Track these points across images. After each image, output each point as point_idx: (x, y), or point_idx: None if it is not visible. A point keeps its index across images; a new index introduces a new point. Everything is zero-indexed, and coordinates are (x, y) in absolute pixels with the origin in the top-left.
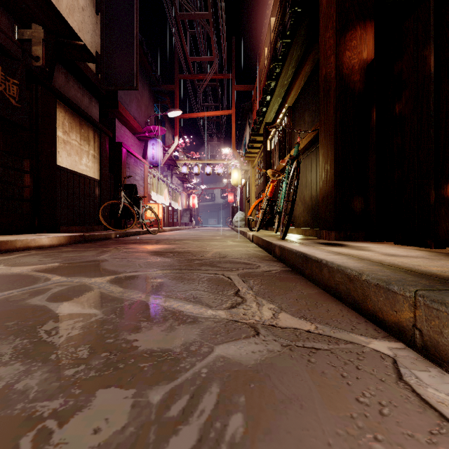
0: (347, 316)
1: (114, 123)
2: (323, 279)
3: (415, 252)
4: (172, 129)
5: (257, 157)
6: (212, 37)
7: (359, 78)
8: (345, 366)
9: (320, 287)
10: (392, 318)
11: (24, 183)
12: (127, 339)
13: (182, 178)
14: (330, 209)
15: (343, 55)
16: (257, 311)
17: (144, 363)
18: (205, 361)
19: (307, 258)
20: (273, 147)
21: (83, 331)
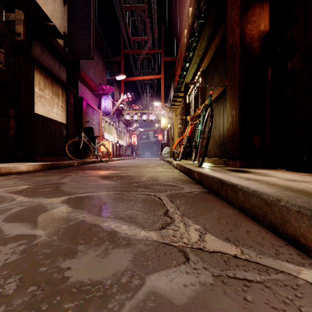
0: (267, 237)
1: (77, 83)
2: (238, 201)
3: (309, 177)
4: (119, 89)
5: (179, 108)
6: (147, 23)
7: (258, 45)
8: (286, 308)
9: (235, 207)
10: None
11: (10, 125)
12: (60, 267)
13: (126, 123)
14: (236, 144)
15: (245, 28)
16: (184, 232)
17: (70, 303)
18: (135, 300)
19: (223, 183)
20: (190, 100)
21: (21, 256)
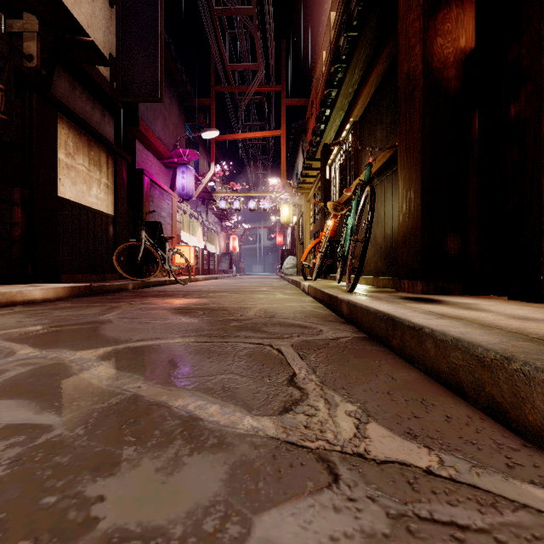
0: (485, 430)
1: (134, 145)
2: (424, 357)
3: None
4: (208, 154)
5: (313, 188)
6: (256, 38)
7: (455, 73)
8: None
9: (419, 368)
10: None
11: (14, 219)
12: (83, 497)
13: (220, 215)
14: (415, 251)
15: (433, 43)
16: (327, 418)
17: None
18: None
19: (395, 322)
20: (333, 175)
21: (9, 471)
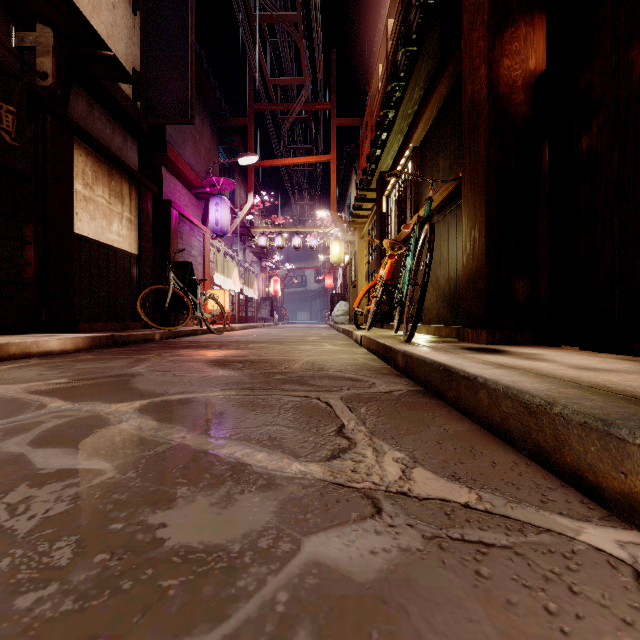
0: (528, 474)
1: (160, 172)
2: (478, 408)
3: (620, 363)
4: (245, 183)
5: (368, 222)
6: (302, 49)
7: (523, 99)
8: (548, 586)
9: (473, 420)
10: (616, 484)
11: (26, 259)
12: (147, 524)
13: (260, 253)
14: (480, 297)
15: (499, 65)
16: (374, 464)
17: (171, 579)
18: (285, 574)
19: (451, 373)
20: (391, 208)
21: (73, 506)
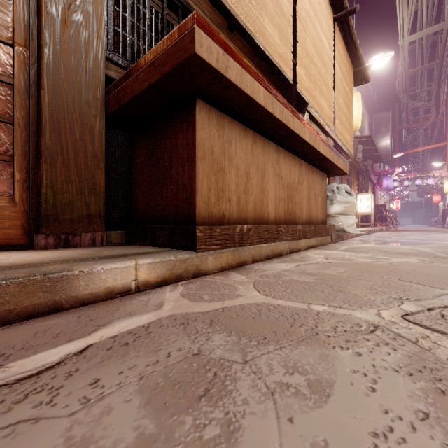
0: None
1: (369, 174)
2: None
3: None
4: None
5: None
6: (432, 108)
7: None
8: None
9: None
10: None
11: None
12: None
13: None
14: None
15: None
16: None
17: None
18: None
19: None
20: None
21: None
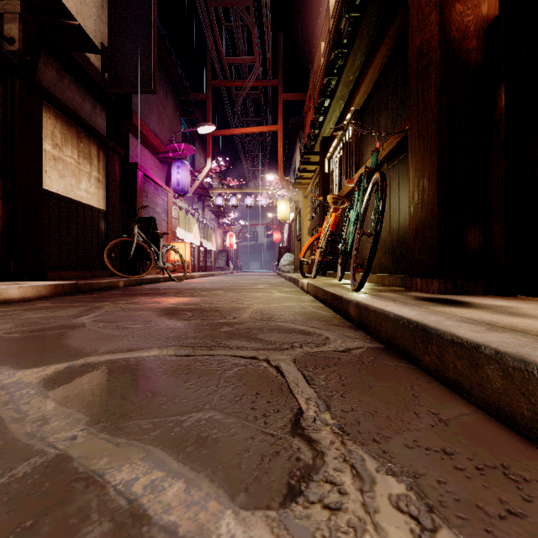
0: None
1: (127, 138)
2: (482, 387)
3: None
4: (205, 151)
5: (311, 183)
6: (253, 31)
7: (476, 44)
8: None
9: (471, 401)
10: None
11: None
12: None
13: (217, 212)
14: (430, 246)
15: (451, 10)
16: (363, 517)
17: None
18: None
19: (428, 334)
20: (332, 168)
21: None
